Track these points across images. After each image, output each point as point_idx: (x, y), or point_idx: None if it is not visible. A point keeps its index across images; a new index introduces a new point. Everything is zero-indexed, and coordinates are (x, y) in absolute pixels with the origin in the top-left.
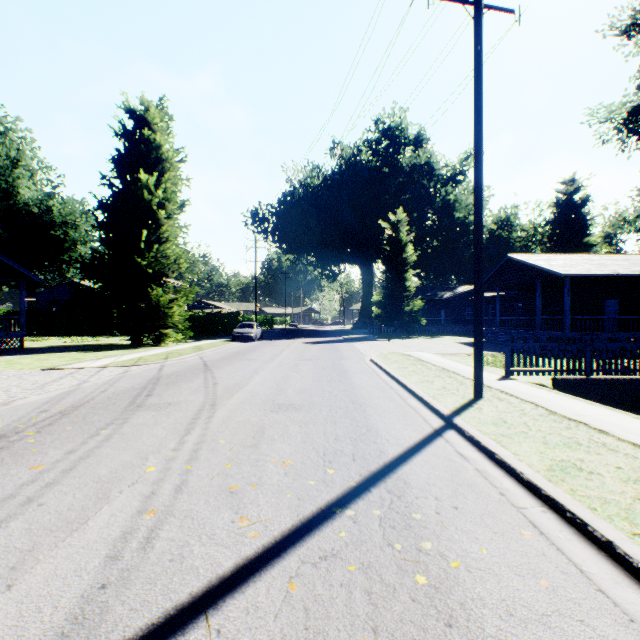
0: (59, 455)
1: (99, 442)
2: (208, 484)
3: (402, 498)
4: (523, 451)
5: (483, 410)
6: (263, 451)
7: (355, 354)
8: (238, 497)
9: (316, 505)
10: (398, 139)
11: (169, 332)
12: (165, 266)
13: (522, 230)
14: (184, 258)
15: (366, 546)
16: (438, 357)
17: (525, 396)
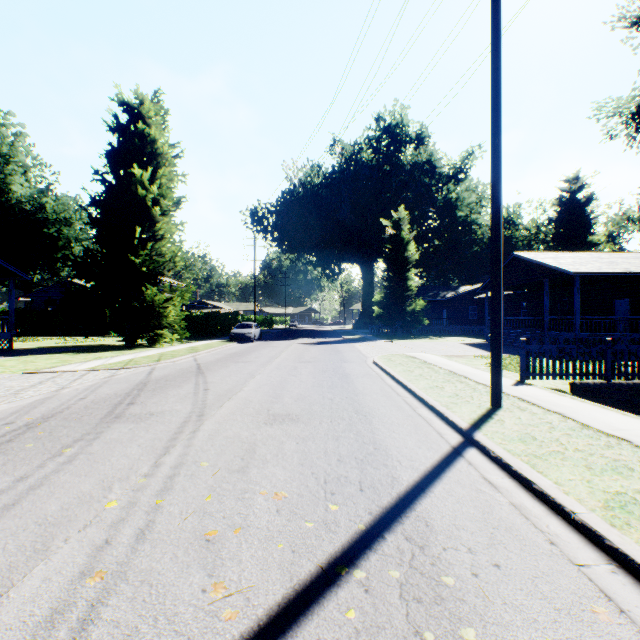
0: (5, 484)
1: (59, 465)
2: (179, 527)
3: (426, 550)
4: (566, 479)
5: (505, 423)
6: (252, 477)
7: (357, 356)
8: (215, 549)
9: (315, 562)
10: (399, 137)
11: (164, 333)
12: (160, 264)
13: (525, 229)
14: (180, 256)
15: (385, 636)
16: (444, 359)
17: (548, 405)
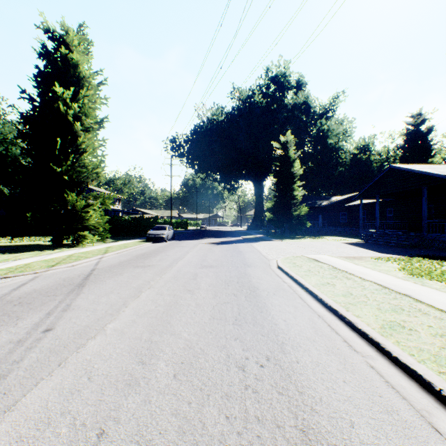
0: None
1: None
2: None
3: None
4: None
5: None
6: None
7: (258, 258)
8: None
9: None
10: (283, 84)
11: (86, 234)
12: (85, 175)
13: (379, 154)
14: (101, 168)
15: None
16: (351, 263)
17: None
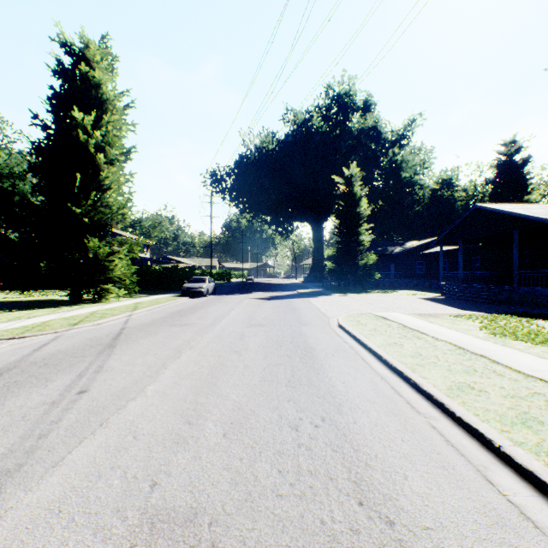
0: None
1: None
2: None
3: None
4: None
5: None
6: None
7: (316, 315)
8: None
9: None
10: (347, 105)
11: (110, 287)
12: (109, 217)
13: (464, 190)
14: (128, 208)
15: None
16: (424, 322)
17: None
